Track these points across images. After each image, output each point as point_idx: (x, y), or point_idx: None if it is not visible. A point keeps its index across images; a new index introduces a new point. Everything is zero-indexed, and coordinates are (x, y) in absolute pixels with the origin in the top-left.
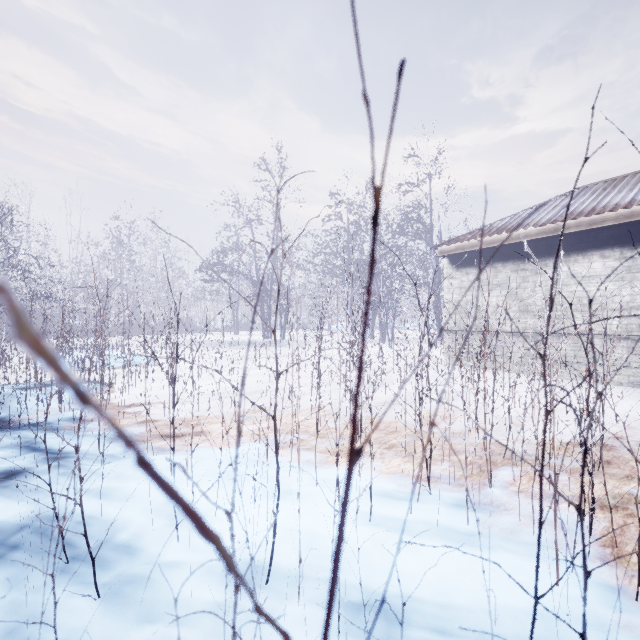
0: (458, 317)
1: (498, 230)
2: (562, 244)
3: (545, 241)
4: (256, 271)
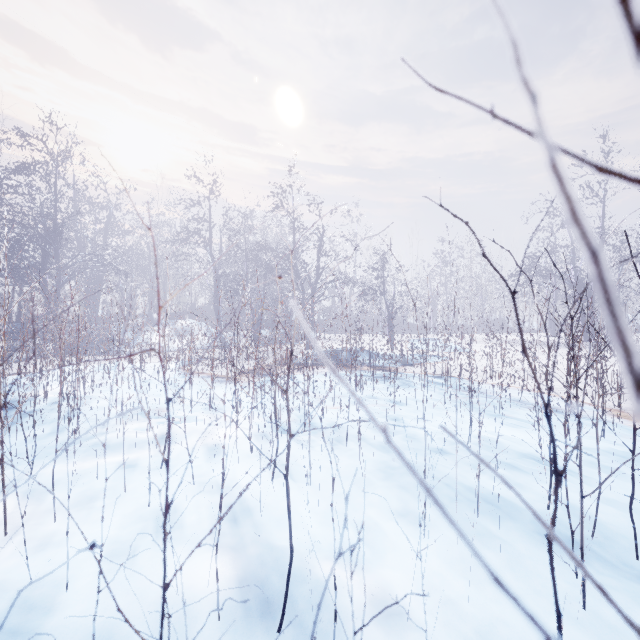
0: None
1: None
2: None
3: None
4: (574, 271)
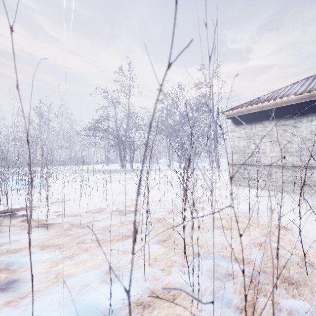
0: (238, 156)
1: (266, 100)
2: (313, 107)
3: (300, 105)
4: (117, 131)
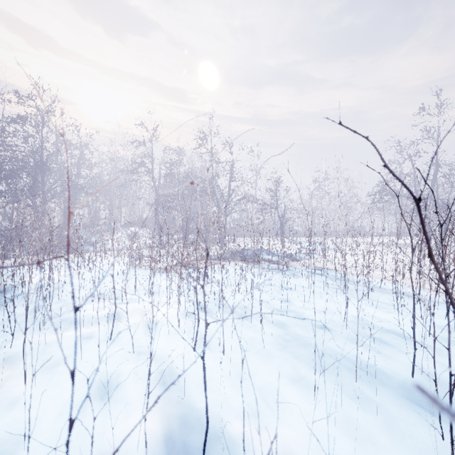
0: None
1: None
2: None
3: None
4: (415, 192)
